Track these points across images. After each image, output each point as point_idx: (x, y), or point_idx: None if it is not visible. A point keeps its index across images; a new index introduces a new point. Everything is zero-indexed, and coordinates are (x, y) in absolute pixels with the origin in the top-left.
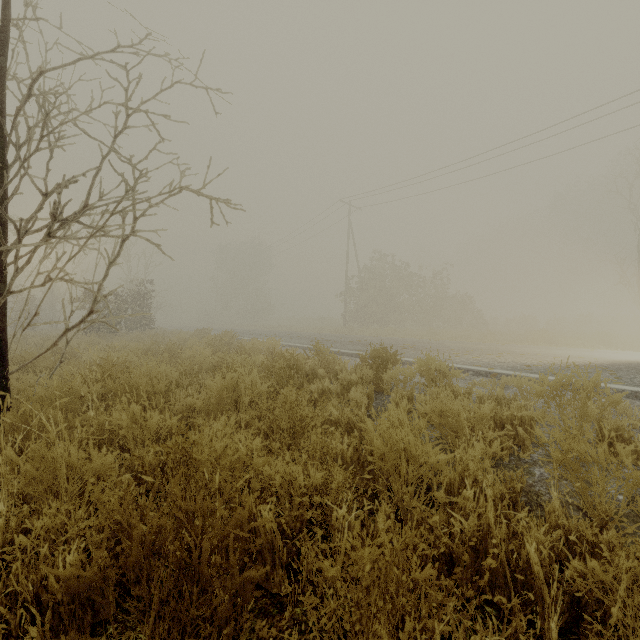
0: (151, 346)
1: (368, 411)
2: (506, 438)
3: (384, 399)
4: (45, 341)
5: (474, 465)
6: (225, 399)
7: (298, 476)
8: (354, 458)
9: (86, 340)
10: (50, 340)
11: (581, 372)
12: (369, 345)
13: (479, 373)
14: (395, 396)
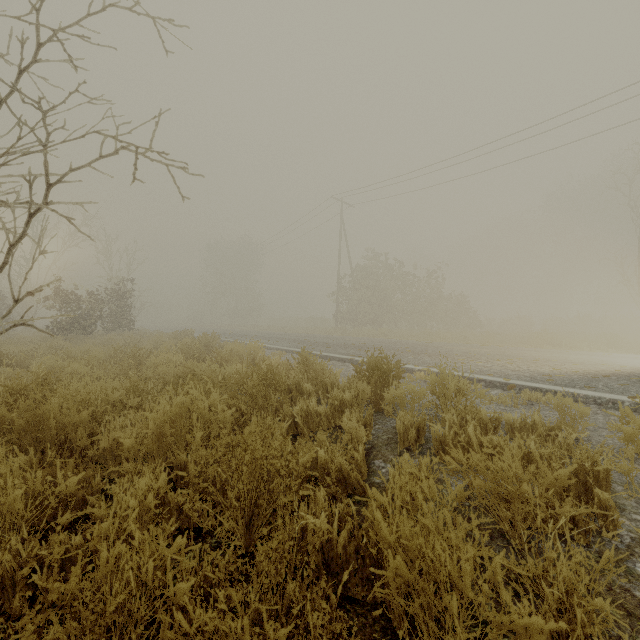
0: (116, 351)
1: (366, 443)
2: (591, 516)
3: (385, 423)
4: (0, 345)
5: (581, 611)
6: (168, 435)
7: (241, 637)
8: (349, 549)
9: (48, 343)
10: (4, 344)
11: (615, 384)
12: (363, 348)
13: (493, 384)
14: (402, 424)
